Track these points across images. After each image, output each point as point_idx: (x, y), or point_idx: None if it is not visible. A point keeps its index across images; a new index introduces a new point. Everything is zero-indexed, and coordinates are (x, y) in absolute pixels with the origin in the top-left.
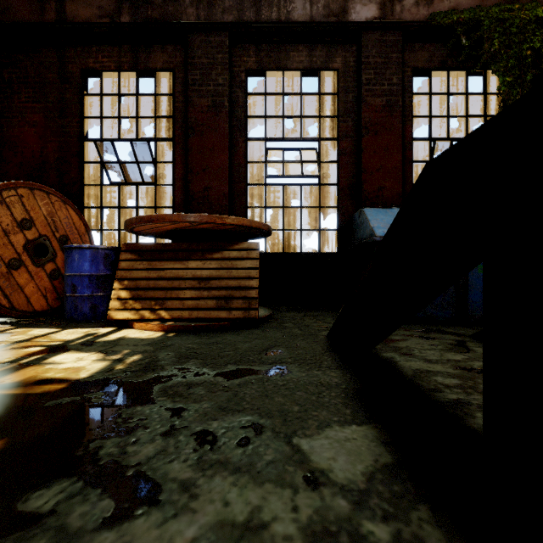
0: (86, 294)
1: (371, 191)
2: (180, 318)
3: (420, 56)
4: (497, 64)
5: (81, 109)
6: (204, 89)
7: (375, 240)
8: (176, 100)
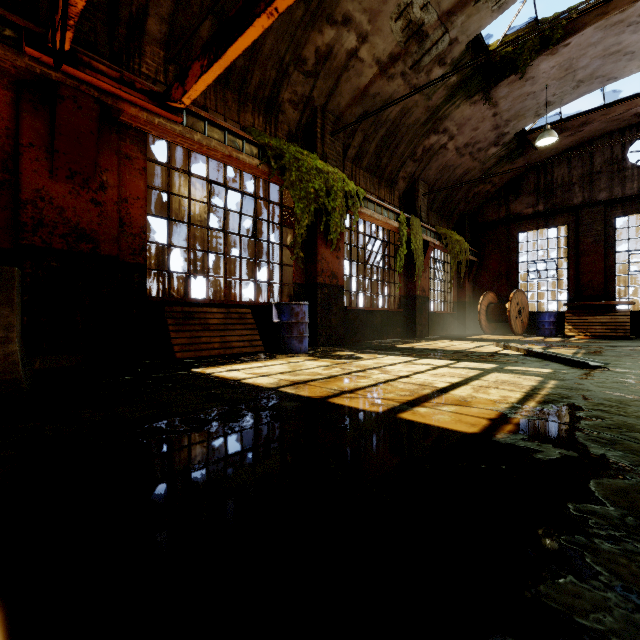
0: (548, 328)
1: None
2: (594, 335)
3: None
4: None
5: (517, 249)
6: (589, 234)
7: None
8: (570, 239)
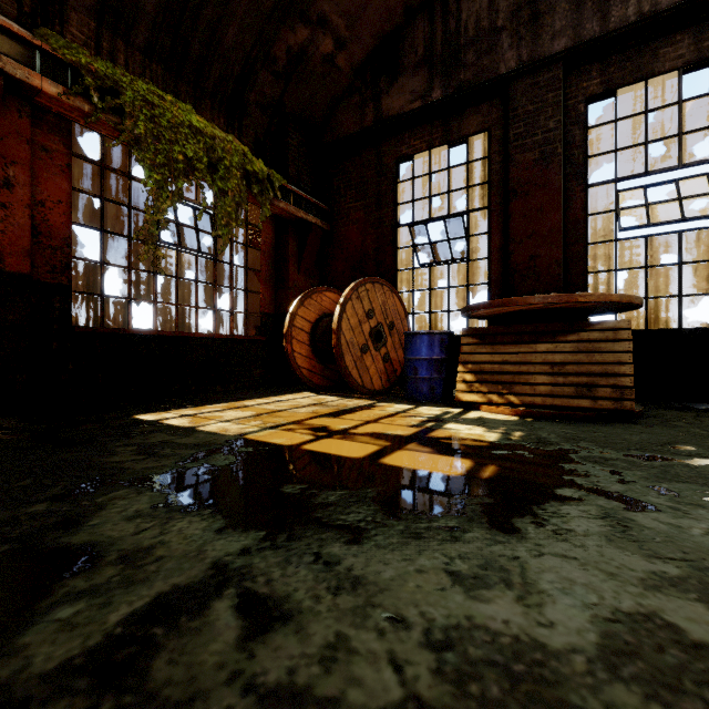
0: (426, 377)
1: None
2: (531, 404)
3: None
4: None
5: (394, 197)
6: (530, 141)
7: None
8: (492, 162)
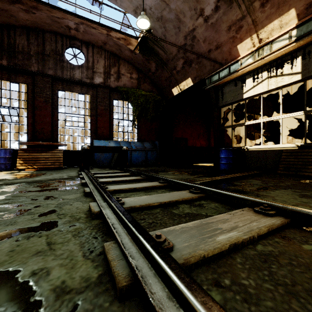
0: (3, 163)
1: (100, 133)
2: (40, 167)
3: (115, 95)
4: (132, 104)
5: None
6: (42, 95)
7: None
8: (29, 95)
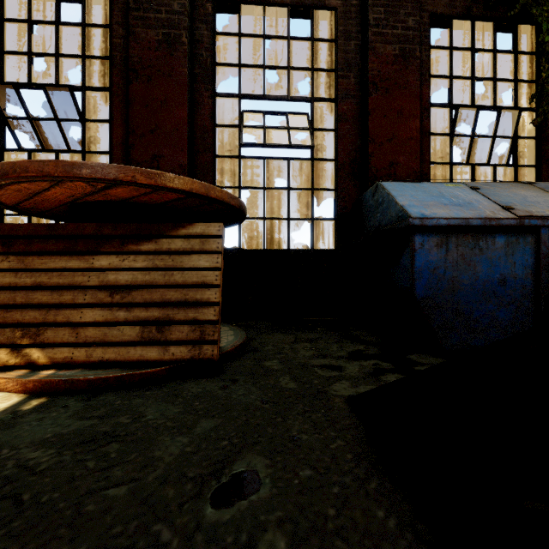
0: None
1: (380, 167)
2: (68, 362)
3: None
4: (540, 7)
5: None
6: (153, 16)
7: (412, 224)
8: (114, 34)
